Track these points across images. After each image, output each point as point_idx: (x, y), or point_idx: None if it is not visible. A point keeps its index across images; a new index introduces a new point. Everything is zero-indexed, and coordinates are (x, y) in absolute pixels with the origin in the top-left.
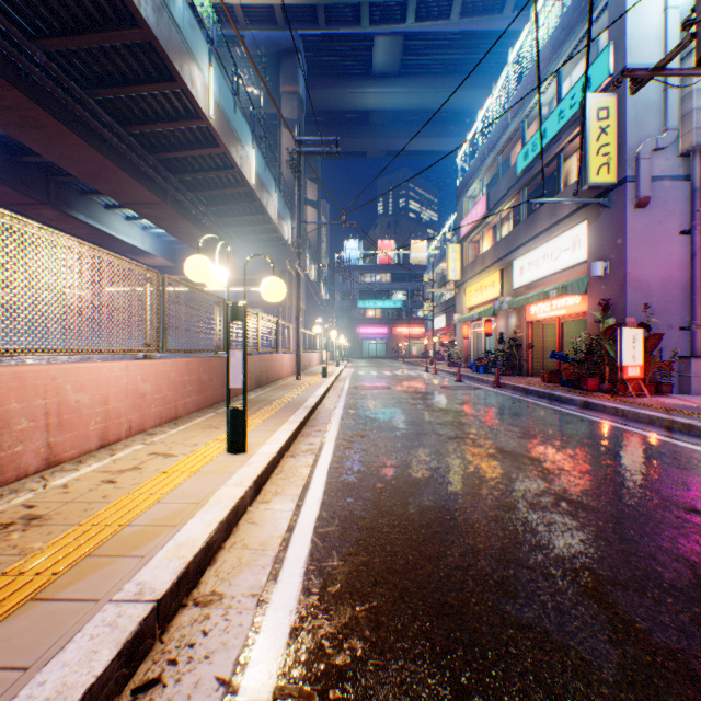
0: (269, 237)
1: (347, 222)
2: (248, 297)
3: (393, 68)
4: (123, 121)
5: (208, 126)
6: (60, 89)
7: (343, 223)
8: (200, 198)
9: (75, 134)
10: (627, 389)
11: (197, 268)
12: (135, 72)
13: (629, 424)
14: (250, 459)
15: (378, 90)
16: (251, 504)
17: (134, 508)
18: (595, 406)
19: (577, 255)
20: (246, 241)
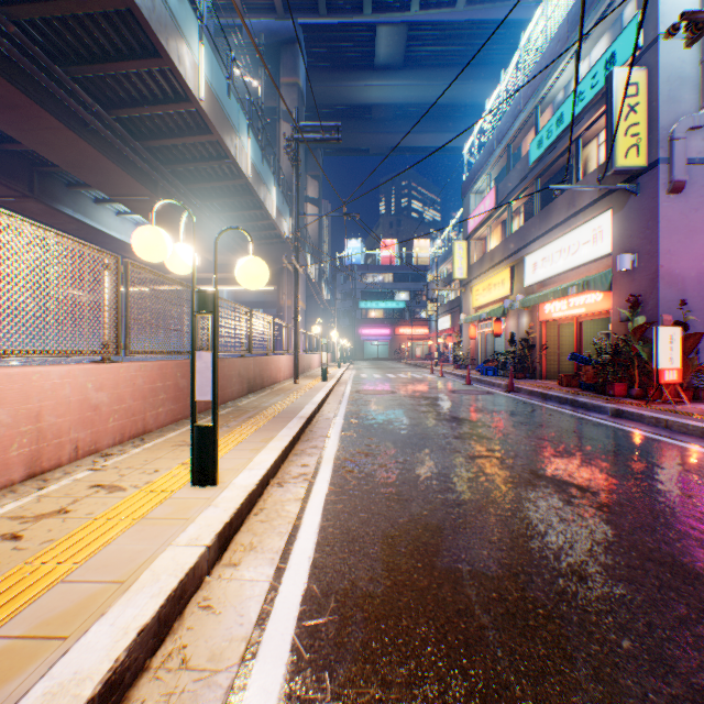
0: (268, 234)
1: (349, 214)
2: (247, 297)
3: (397, 60)
4: (106, 103)
5: (199, 110)
6: (33, 64)
7: (344, 216)
8: (194, 192)
9: (51, 115)
10: (662, 395)
11: (147, 242)
12: (116, 47)
13: (677, 438)
14: (219, 495)
15: (381, 83)
16: (210, 570)
17: (17, 596)
18: (630, 415)
19: (599, 248)
20: (244, 238)
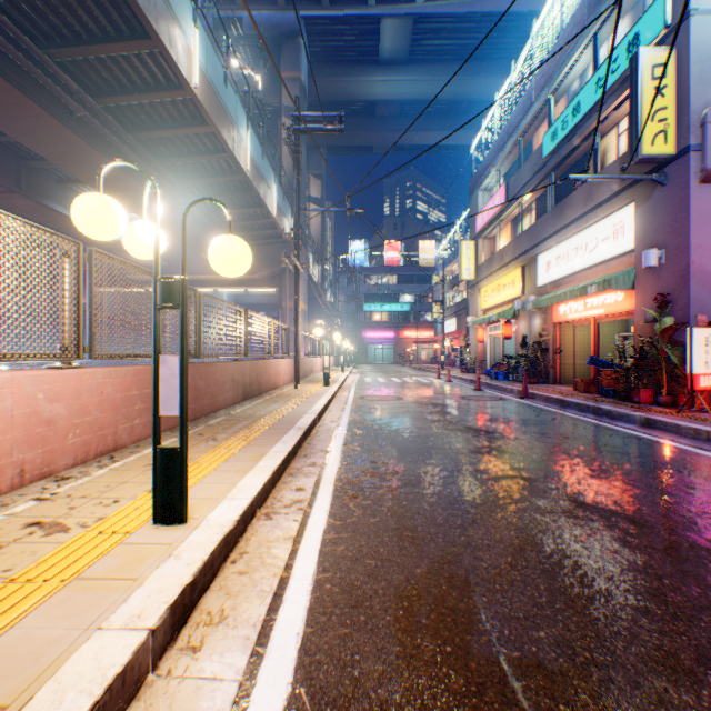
0: (269, 233)
1: (352, 210)
2: (248, 299)
3: (402, 54)
4: (94, 91)
5: (193, 98)
6: (12, 45)
7: (347, 211)
8: (191, 188)
9: (32, 101)
10: (695, 403)
11: (90, 213)
12: (102, 28)
13: None
14: (185, 540)
15: (385, 78)
16: (157, 662)
17: None
18: (663, 426)
19: (620, 244)
20: (244, 238)
